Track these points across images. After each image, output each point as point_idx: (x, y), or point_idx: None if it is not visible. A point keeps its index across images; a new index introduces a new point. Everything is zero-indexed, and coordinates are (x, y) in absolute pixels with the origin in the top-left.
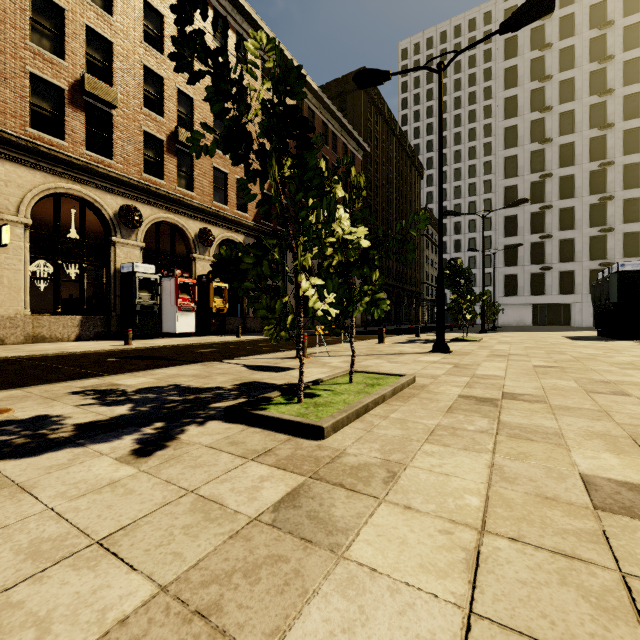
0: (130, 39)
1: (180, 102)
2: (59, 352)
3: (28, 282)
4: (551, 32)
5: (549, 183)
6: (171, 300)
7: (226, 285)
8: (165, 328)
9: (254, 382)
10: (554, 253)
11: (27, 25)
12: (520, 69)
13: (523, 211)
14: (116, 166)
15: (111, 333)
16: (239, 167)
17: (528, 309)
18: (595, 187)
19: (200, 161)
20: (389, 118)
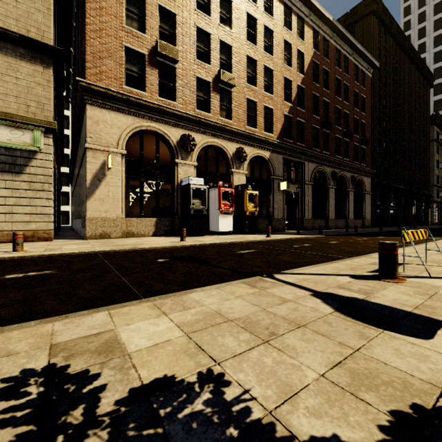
0: (187, 9)
1: (222, 51)
2: (130, 248)
3: (124, 194)
4: None
5: None
6: (215, 205)
7: (256, 192)
8: (211, 227)
9: (438, 421)
10: None
11: (123, 13)
12: None
13: None
14: (178, 106)
15: (175, 231)
16: (266, 96)
17: None
18: None
19: (236, 95)
20: (398, 35)
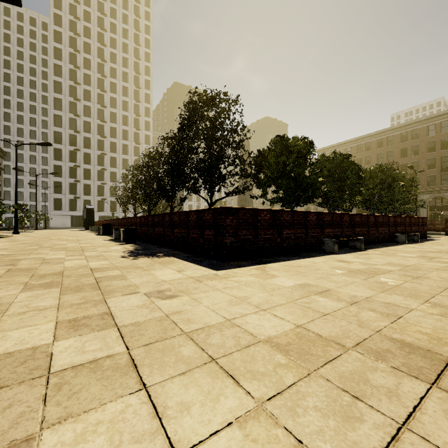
0: None
1: None
2: None
3: None
4: (80, 77)
5: (79, 154)
6: None
7: None
8: None
9: None
10: (82, 190)
11: None
12: (64, 86)
13: (65, 164)
14: None
15: None
16: None
17: (69, 218)
18: (100, 162)
19: None
20: None
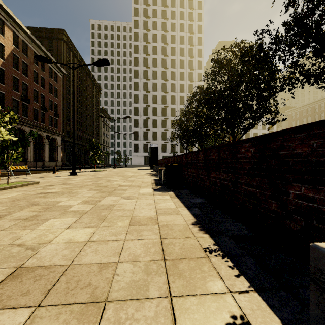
0: None
1: None
2: None
3: None
4: (150, 50)
5: (149, 109)
6: None
7: None
8: None
9: None
10: (151, 136)
11: None
12: (139, 60)
13: (141, 118)
14: None
15: None
16: None
17: (143, 158)
18: (163, 114)
19: None
20: (80, 59)
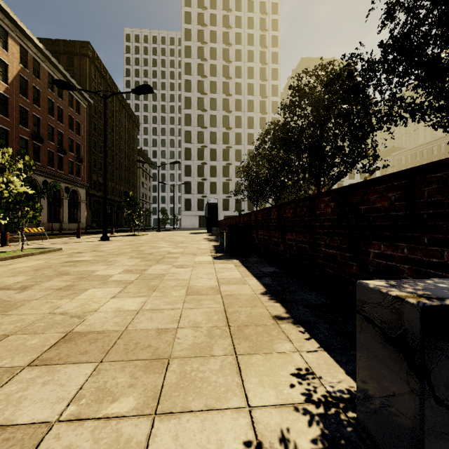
0: None
1: None
2: None
3: None
4: (207, 70)
5: (206, 151)
6: None
7: None
8: None
9: None
10: (208, 189)
11: None
12: (192, 83)
13: (194, 163)
14: None
15: None
16: None
17: (197, 218)
18: (225, 157)
19: None
20: (111, 83)
